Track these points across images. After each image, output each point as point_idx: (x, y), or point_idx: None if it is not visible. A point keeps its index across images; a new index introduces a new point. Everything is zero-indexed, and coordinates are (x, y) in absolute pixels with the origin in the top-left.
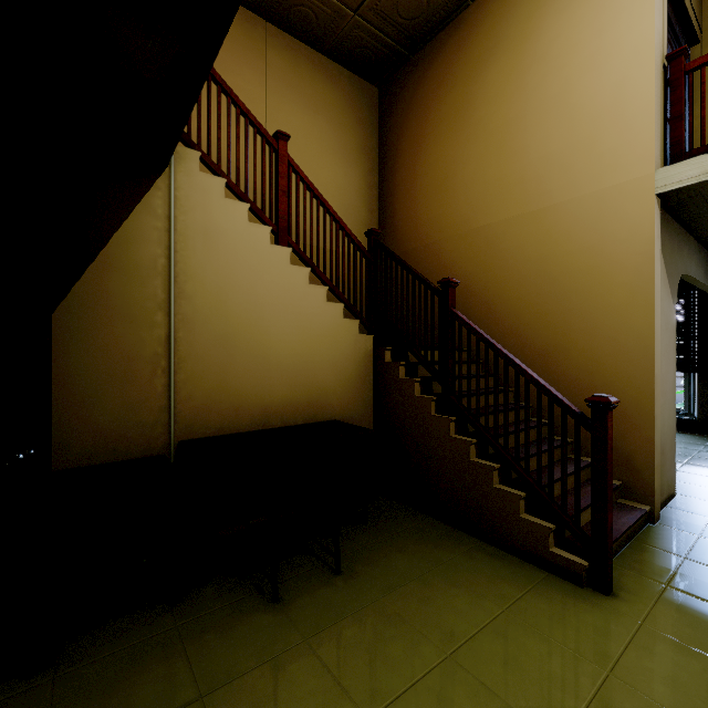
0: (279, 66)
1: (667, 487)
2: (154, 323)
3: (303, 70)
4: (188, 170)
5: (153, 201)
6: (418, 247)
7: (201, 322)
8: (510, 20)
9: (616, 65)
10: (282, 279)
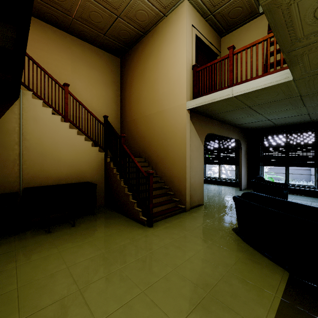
0: (76, 52)
1: (198, 201)
2: (14, 149)
3: (87, 53)
4: (27, 98)
5: (14, 109)
6: (131, 120)
7: (33, 148)
8: (155, 45)
9: (178, 67)
10: (66, 133)
